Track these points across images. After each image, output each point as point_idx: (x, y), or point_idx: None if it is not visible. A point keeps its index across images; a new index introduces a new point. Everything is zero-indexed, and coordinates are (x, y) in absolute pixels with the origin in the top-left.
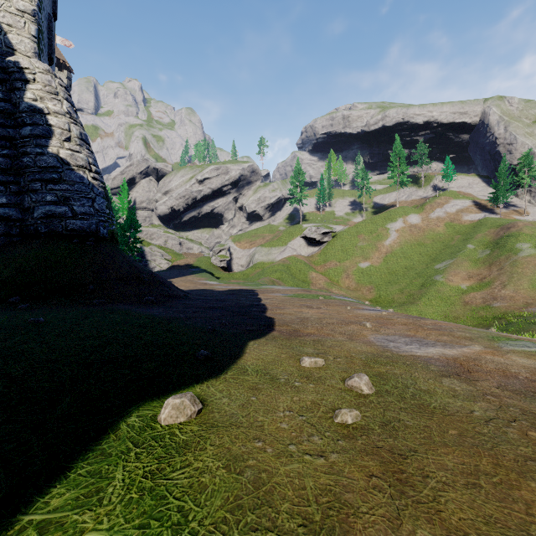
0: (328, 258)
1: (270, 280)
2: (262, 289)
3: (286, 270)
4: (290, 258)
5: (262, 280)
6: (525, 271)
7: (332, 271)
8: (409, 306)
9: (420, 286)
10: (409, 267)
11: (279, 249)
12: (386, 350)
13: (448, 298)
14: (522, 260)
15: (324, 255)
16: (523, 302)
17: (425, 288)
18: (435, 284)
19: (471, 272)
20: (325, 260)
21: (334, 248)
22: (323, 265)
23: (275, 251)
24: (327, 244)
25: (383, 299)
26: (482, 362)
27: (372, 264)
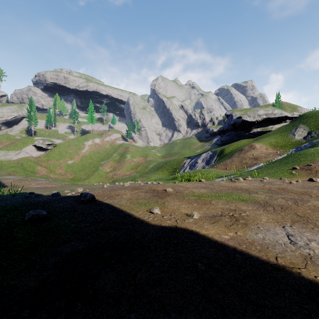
0: (50, 158)
1: (7, 173)
2: (2, 178)
3: (19, 166)
4: (23, 158)
5: (1, 173)
6: (126, 165)
7: (52, 165)
8: (86, 180)
9: (93, 171)
10: (91, 163)
11: (15, 152)
12: (31, 187)
13: (101, 176)
14: (126, 161)
15: (48, 156)
16: (122, 175)
17: (94, 172)
18: (98, 170)
19: (112, 165)
20: (48, 160)
21: (54, 153)
22: (47, 162)
23: (12, 153)
24: (50, 150)
25: (77, 178)
26: (46, 186)
27: (74, 161)
